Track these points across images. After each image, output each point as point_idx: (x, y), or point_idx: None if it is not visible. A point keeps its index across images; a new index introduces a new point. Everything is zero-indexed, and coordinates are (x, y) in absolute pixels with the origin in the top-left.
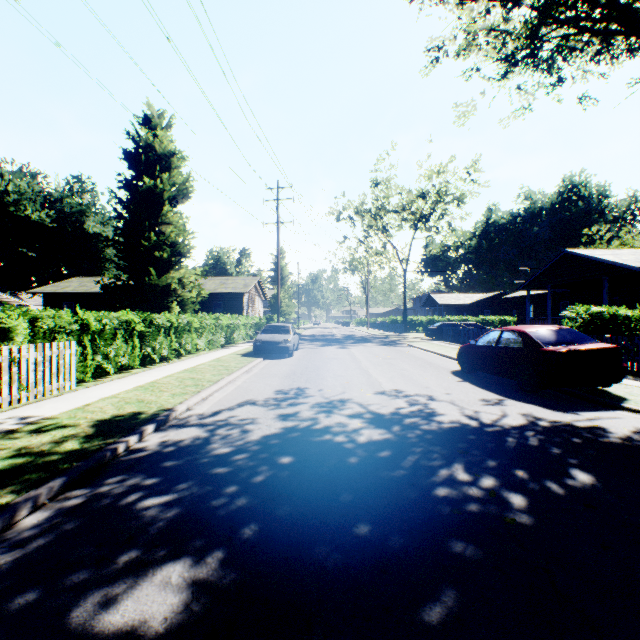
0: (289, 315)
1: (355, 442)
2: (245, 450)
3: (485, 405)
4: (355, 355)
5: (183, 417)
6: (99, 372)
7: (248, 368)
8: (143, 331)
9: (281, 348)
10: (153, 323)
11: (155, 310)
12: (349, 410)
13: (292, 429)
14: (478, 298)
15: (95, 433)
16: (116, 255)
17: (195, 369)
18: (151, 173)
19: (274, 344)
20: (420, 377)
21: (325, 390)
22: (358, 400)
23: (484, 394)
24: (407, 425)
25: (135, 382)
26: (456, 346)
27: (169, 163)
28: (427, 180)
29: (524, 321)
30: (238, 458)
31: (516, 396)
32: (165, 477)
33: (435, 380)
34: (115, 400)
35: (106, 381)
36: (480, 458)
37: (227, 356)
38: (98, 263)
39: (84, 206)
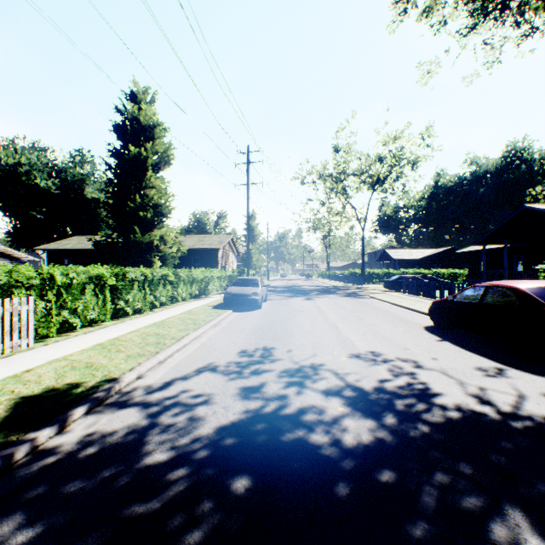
0: (259, 268)
1: (339, 446)
2: (187, 459)
3: (487, 377)
4: (321, 307)
5: (128, 390)
6: (66, 327)
7: (216, 322)
8: (116, 285)
9: (250, 300)
10: (126, 277)
11: (140, 264)
12: (324, 383)
13: (254, 415)
14: (429, 253)
15: (3, 421)
16: (106, 216)
17: (163, 323)
18: (136, 143)
19: (243, 297)
20: (393, 334)
21: (294, 351)
22: (332, 366)
23: (476, 360)
24: (402, 412)
25: (97, 338)
26: (417, 298)
27: (152, 134)
28: (384, 145)
29: (476, 274)
30: (173, 478)
31: (516, 363)
32: (51, 525)
33: (411, 339)
34: (62, 364)
35: (69, 337)
36: (542, 494)
37: (199, 308)
38: (96, 224)
39: (84, 175)
